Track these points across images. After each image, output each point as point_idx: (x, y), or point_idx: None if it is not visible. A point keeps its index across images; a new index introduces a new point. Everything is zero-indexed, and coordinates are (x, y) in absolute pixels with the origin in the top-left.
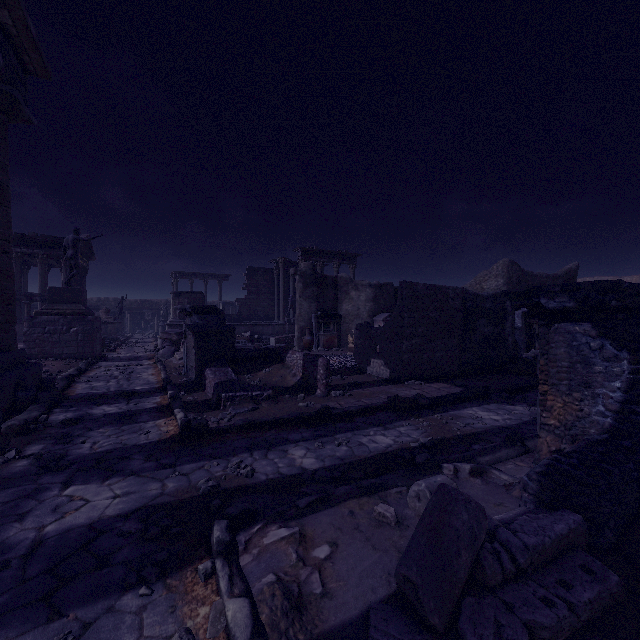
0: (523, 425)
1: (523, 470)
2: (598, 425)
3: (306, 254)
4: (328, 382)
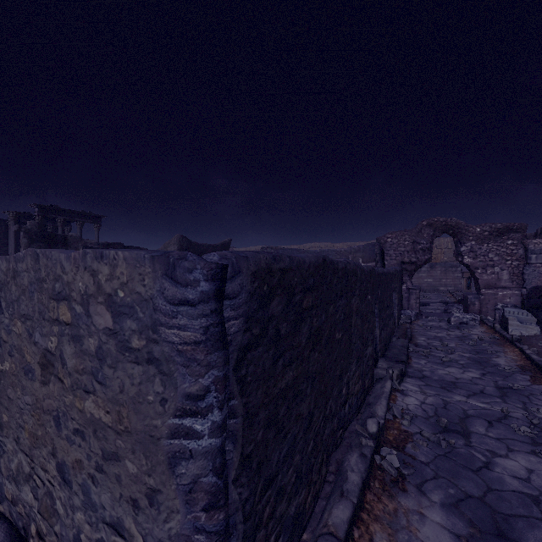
0: None
1: None
2: None
3: (44, 211)
4: None
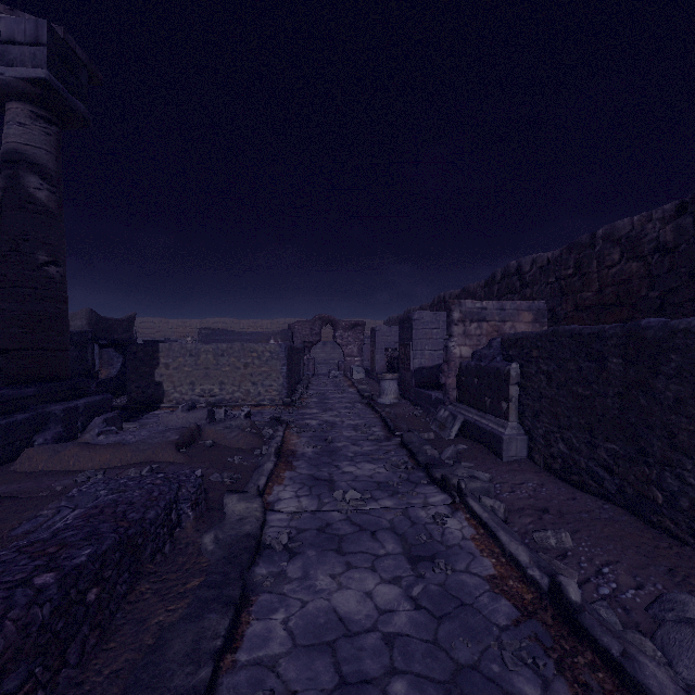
0: None
1: None
2: (114, 374)
3: None
4: None
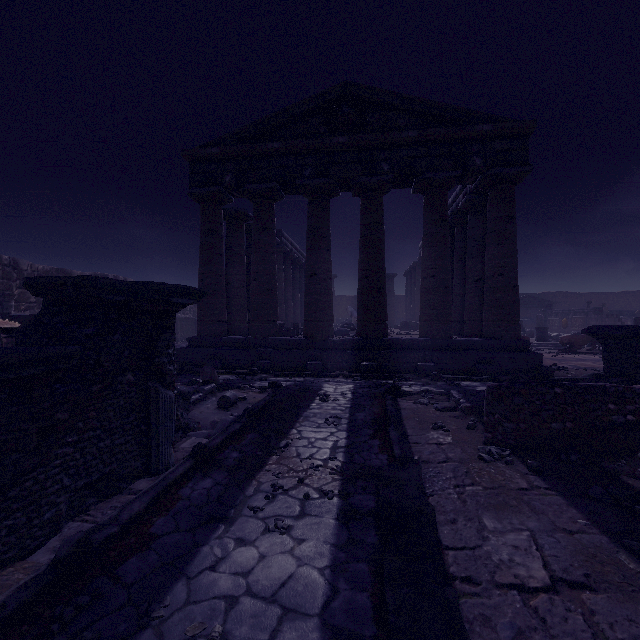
0: (186, 545)
1: (190, 443)
2: None
3: None
4: (487, 423)
